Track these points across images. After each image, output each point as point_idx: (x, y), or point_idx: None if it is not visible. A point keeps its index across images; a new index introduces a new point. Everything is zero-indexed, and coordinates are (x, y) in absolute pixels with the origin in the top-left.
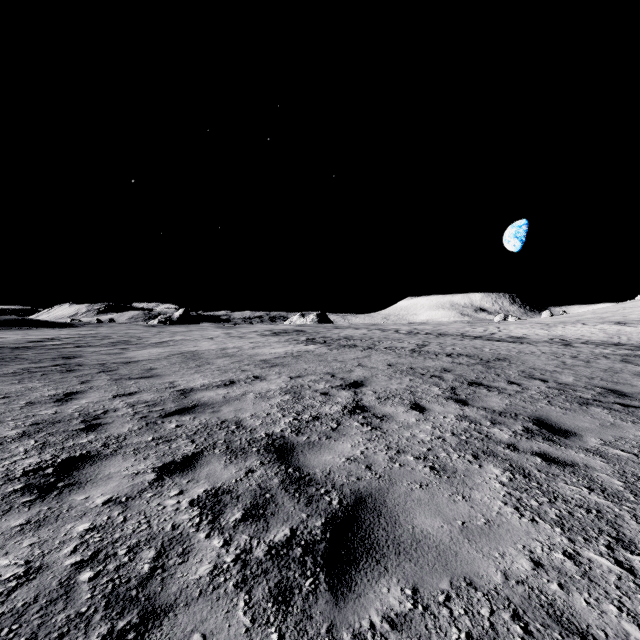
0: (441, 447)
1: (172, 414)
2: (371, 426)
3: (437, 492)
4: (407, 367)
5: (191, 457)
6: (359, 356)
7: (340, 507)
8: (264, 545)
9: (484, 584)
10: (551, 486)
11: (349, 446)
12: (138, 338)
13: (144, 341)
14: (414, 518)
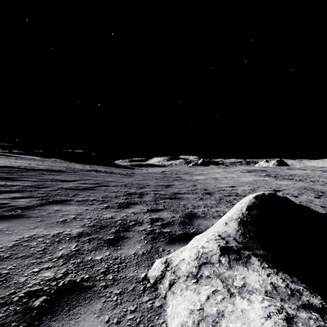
0: None
1: (220, 190)
2: None
3: None
4: (310, 188)
5: (229, 195)
6: (289, 183)
7: None
8: None
9: None
10: (312, 208)
11: None
12: (190, 172)
13: (194, 173)
14: None
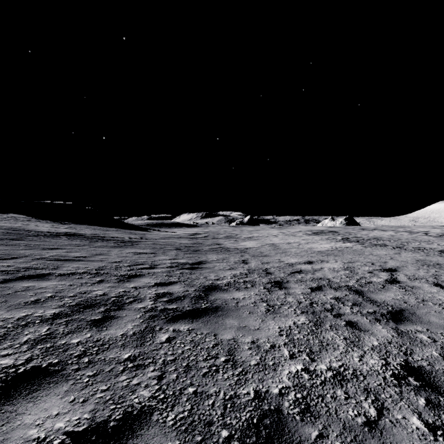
0: None
1: (294, 272)
2: (405, 289)
3: None
4: (434, 263)
5: (318, 287)
6: (390, 253)
7: (392, 310)
8: (365, 311)
9: None
10: None
11: (392, 295)
12: (235, 234)
13: (240, 236)
14: (429, 318)
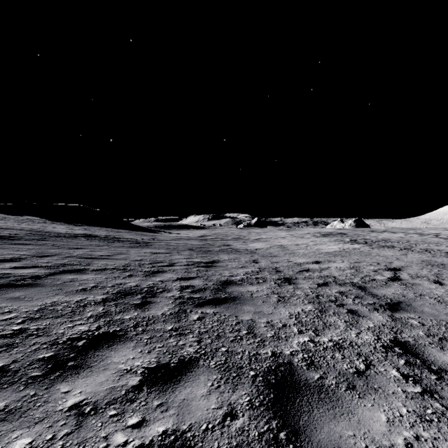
0: (447, 297)
1: (302, 271)
2: (405, 286)
3: (437, 306)
4: (438, 263)
5: (324, 283)
6: (396, 254)
7: (391, 302)
8: (365, 302)
9: (447, 321)
10: None
11: (393, 290)
12: (243, 236)
13: (248, 238)
14: (423, 309)
